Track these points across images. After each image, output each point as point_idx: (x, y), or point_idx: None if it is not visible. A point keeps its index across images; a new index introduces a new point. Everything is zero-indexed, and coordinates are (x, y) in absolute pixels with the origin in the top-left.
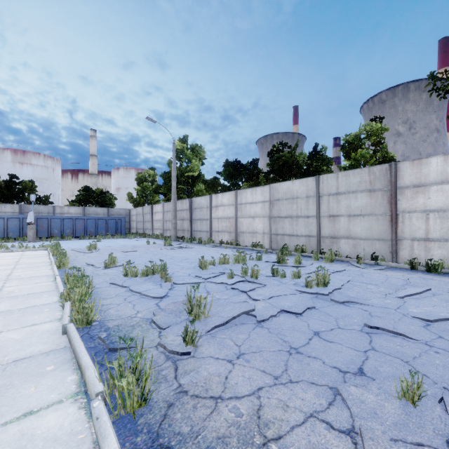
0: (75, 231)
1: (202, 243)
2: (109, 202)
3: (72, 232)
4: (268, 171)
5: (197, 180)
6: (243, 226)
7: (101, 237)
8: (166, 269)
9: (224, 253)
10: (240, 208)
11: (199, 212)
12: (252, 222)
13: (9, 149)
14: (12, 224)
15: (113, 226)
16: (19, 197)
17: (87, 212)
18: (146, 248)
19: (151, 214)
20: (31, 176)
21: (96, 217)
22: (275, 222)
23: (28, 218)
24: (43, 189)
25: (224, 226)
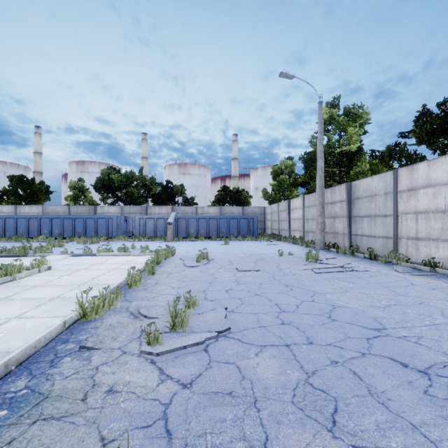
0: (208, 231)
1: (379, 259)
2: (245, 200)
3: (206, 232)
4: None
5: (356, 157)
6: None
7: (231, 239)
8: None
9: None
10: None
11: (367, 203)
12: None
13: (176, 164)
14: (159, 224)
15: (244, 227)
16: (172, 200)
17: (223, 212)
18: (276, 262)
19: (287, 211)
20: (189, 184)
21: (228, 217)
22: None
23: (169, 218)
24: (197, 193)
25: (437, 229)
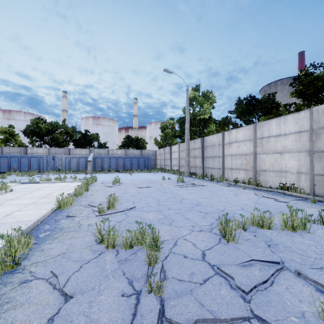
0: (117, 166)
1: (214, 180)
2: (142, 146)
3: (116, 167)
4: (287, 104)
5: (208, 122)
6: (264, 163)
7: (133, 171)
8: (159, 245)
9: (245, 197)
10: (261, 143)
11: (211, 149)
12: (279, 159)
13: (91, 117)
14: (81, 162)
15: (142, 163)
16: (89, 144)
17: (127, 153)
18: (160, 183)
19: (169, 153)
20: (101, 132)
21: (131, 156)
22: (321, 158)
23: (89, 157)
24: (108, 139)
25: (239, 164)
